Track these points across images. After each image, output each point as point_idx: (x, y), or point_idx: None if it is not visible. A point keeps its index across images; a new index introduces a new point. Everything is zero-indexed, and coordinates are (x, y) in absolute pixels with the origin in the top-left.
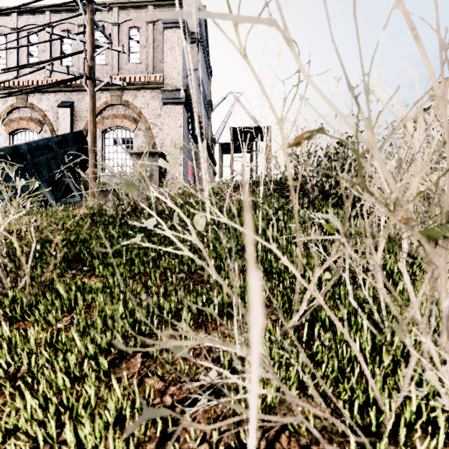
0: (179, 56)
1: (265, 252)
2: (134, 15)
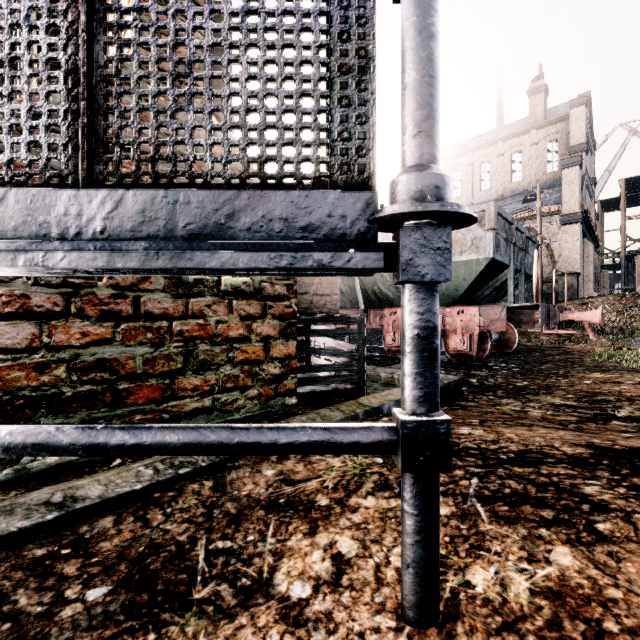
0: (576, 187)
1: None
2: (516, 142)
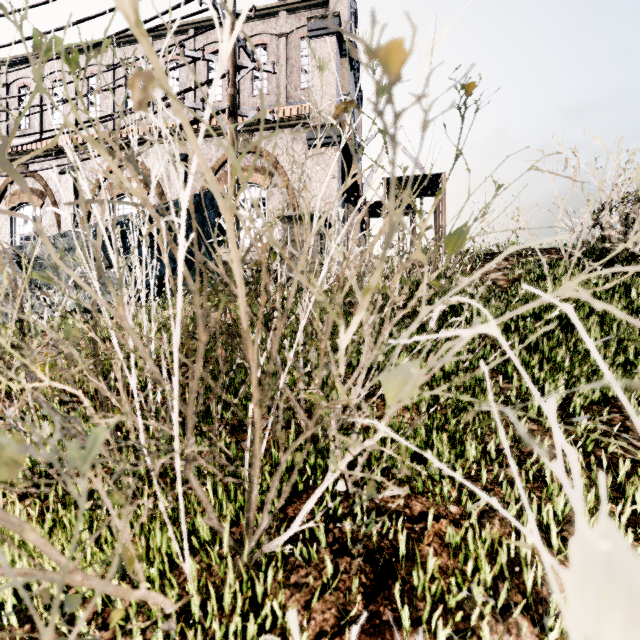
0: (332, 76)
1: None
2: (260, 27)
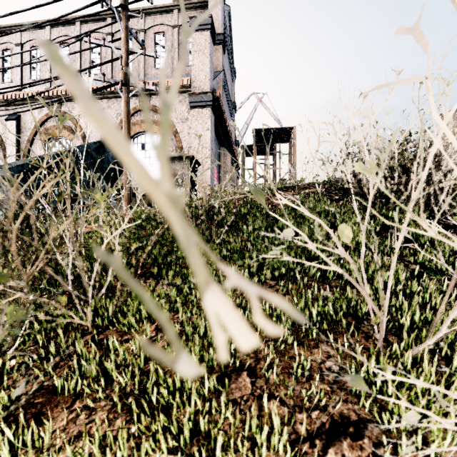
0: (207, 58)
1: (339, 262)
2: (160, 20)
